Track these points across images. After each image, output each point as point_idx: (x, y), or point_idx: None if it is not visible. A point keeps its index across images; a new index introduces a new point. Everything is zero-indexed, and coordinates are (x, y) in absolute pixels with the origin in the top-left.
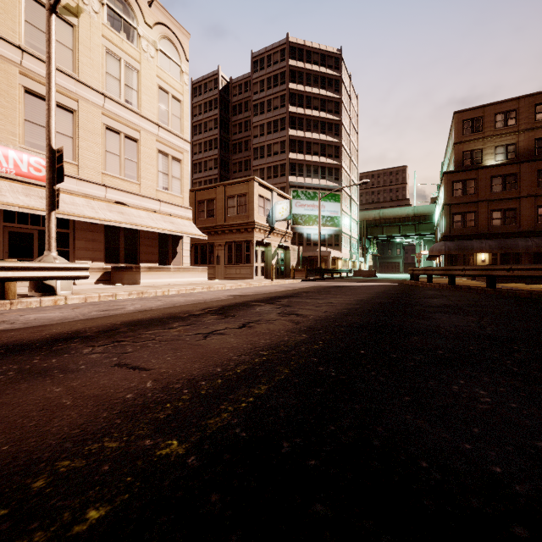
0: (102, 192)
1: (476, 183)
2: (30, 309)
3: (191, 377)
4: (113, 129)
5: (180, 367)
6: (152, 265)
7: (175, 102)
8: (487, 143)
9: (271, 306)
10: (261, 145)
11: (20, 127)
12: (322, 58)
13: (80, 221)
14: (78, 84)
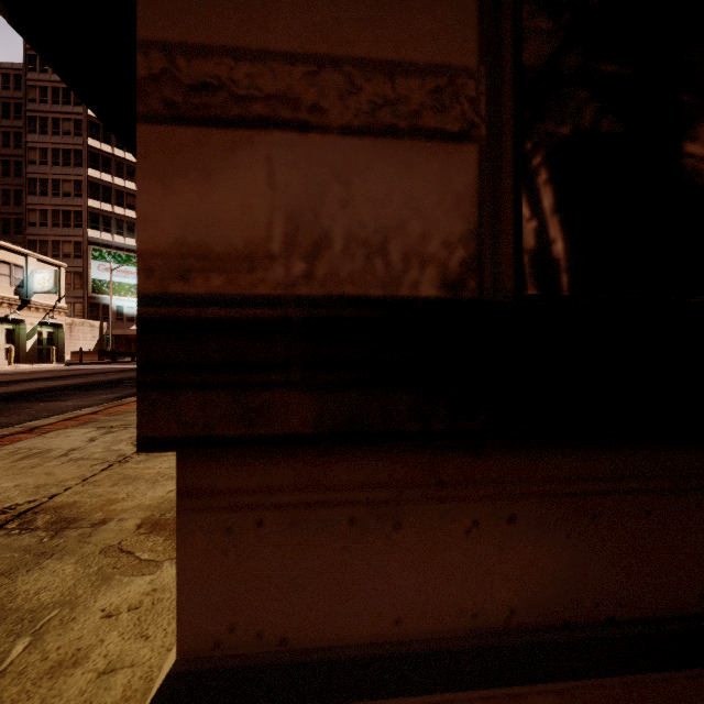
0: None
1: None
2: None
3: None
4: None
5: None
6: None
7: None
8: None
9: None
10: (42, 177)
11: None
12: None
13: None
14: None
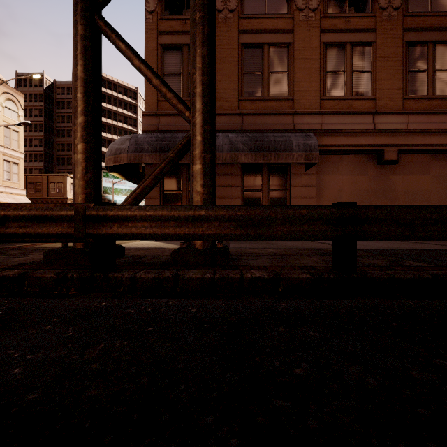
0: None
1: None
2: None
3: None
4: None
5: None
6: None
7: (15, 132)
8: None
9: None
10: None
11: None
12: (125, 91)
13: None
14: None
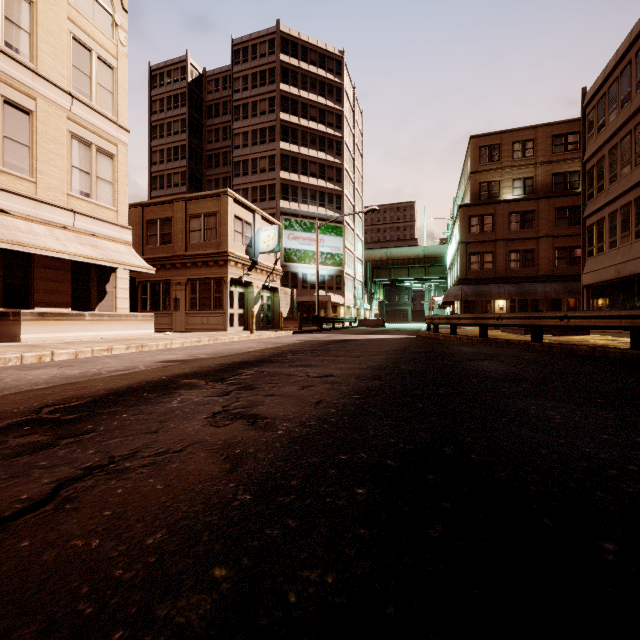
0: None
1: (494, 219)
2: None
3: None
4: None
5: None
6: (58, 310)
7: (103, 66)
8: (505, 175)
9: (212, 390)
10: (244, 158)
11: None
12: (321, 59)
13: None
14: None
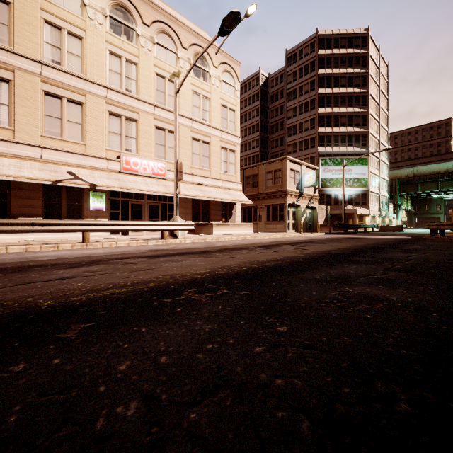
0: (191, 178)
1: None
2: (175, 244)
3: (256, 260)
4: (196, 139)
5: (252, 258)
6: (217, 222)
7: (231, 112)
8: None
9: (292, 246)
10: (293, 124)
11: (154, 148)
12: (349, 41)
13: (180, 197)
14: (179, 116)
